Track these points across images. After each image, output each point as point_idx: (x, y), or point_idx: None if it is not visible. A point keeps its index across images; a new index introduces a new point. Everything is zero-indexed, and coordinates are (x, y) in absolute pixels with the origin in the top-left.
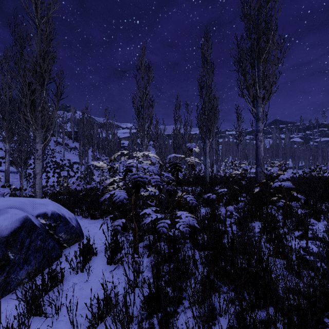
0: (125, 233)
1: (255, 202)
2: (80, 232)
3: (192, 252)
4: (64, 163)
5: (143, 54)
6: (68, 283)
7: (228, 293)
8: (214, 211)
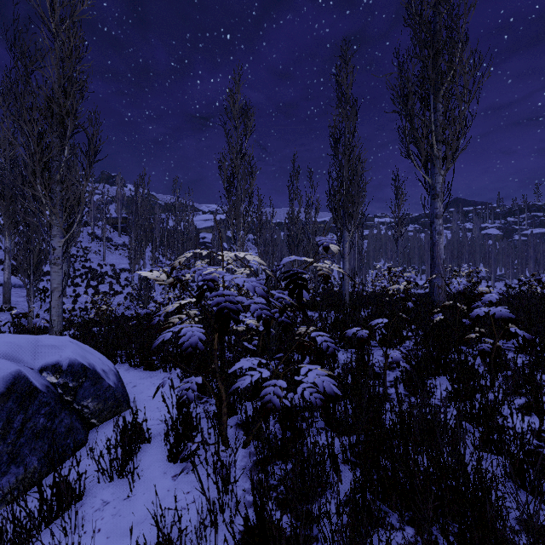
0: (204, 398)
1: (433, 341)
2: (123, 396)
3: (327, 441)
4: (105, 270)
5: (237, 87)
6: (93, 501)
7: (401, 530)
8: (363, 358)
